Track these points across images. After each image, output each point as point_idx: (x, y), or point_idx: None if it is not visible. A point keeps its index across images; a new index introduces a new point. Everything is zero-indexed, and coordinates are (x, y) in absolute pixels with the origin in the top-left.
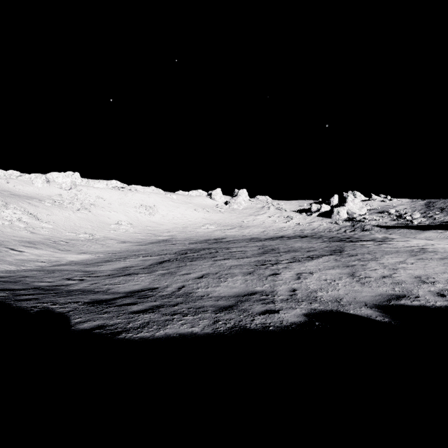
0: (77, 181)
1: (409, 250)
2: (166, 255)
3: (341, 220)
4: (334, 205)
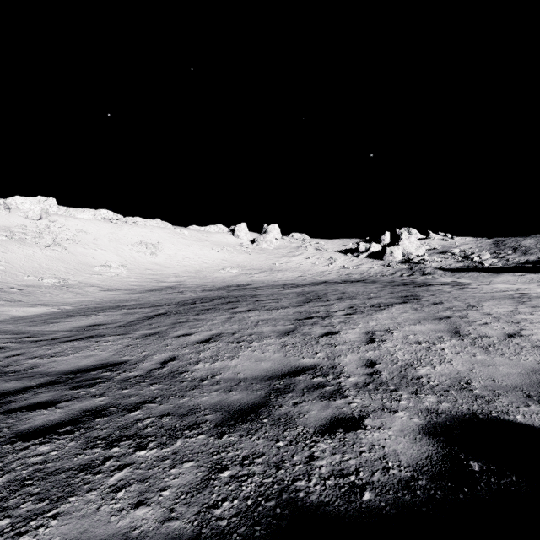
0: (52, 209)
1: (508, 296)
2: (163, 306)
3: (396, 262)
4: (385, 244)
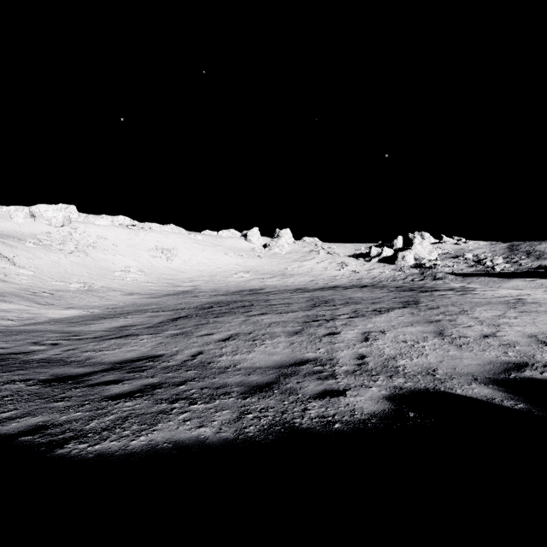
0: (72, 216)
1: (504, 301)
2: (183, 309)
3: (408, 266)
4: (397, 249)
